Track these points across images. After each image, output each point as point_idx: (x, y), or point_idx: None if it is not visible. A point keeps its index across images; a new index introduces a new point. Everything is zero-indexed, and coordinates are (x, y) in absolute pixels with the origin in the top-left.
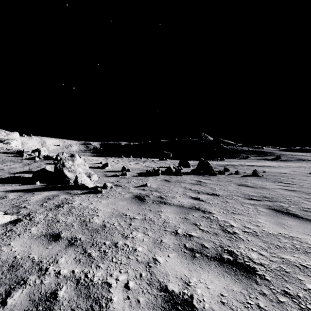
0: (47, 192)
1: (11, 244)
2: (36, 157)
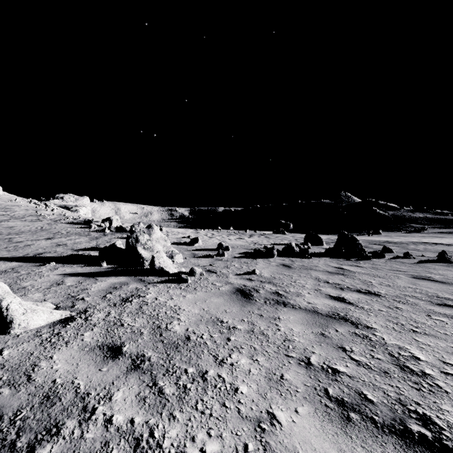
0: (114, 277)
1: (54, 357)
2: (106, 229)
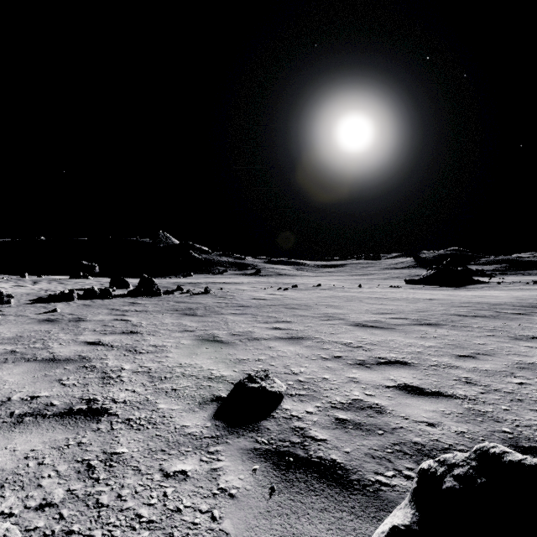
0: None
1: None
2: None
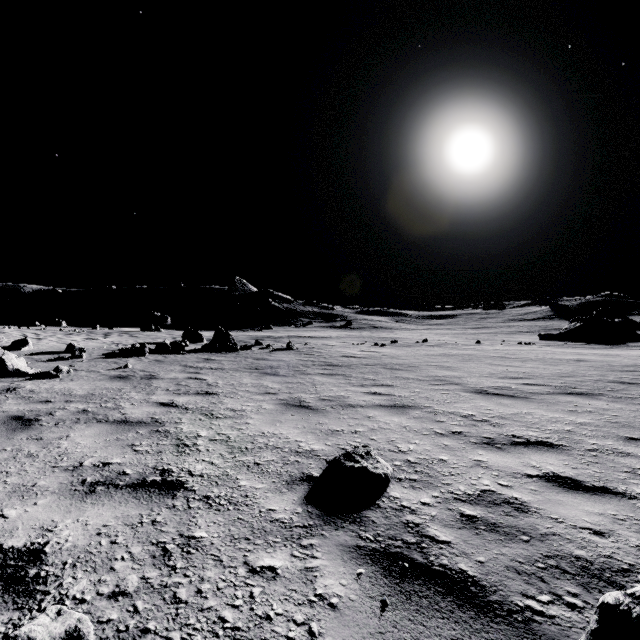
0: None
1: (5, 407)
2: None
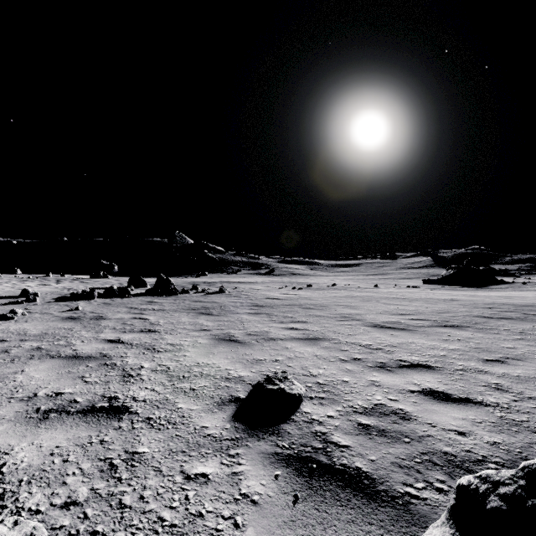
0: None
1: None
2: None
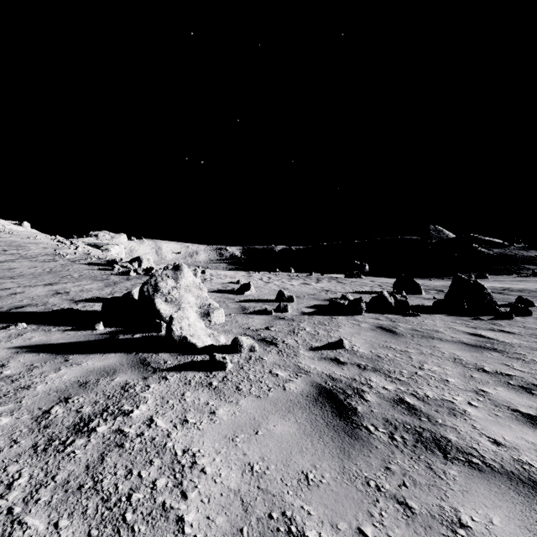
0: (99, 356)
1: None
2: (131, 271)
